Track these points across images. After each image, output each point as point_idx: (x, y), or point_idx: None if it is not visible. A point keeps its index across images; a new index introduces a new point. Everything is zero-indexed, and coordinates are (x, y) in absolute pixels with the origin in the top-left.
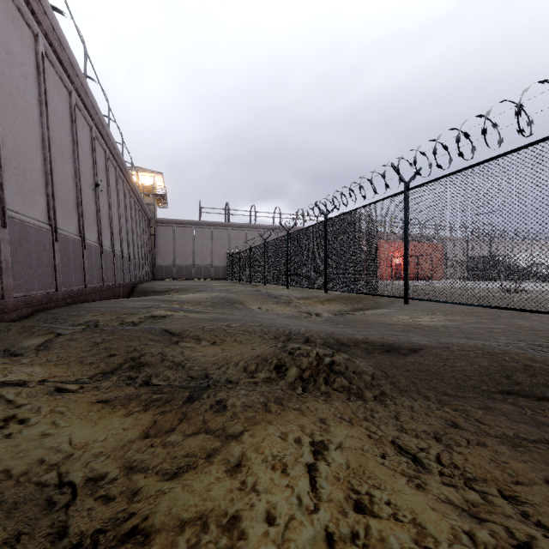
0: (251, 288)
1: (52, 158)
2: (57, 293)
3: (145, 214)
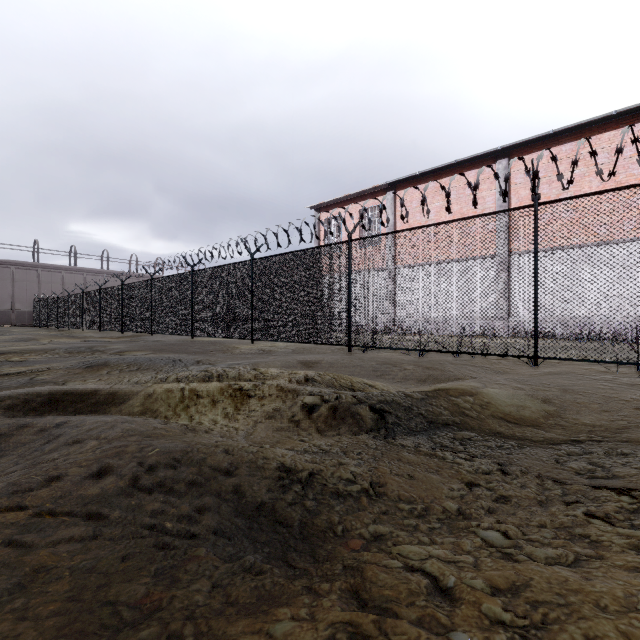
0: (56, 332)
1: None
2: None
3: None
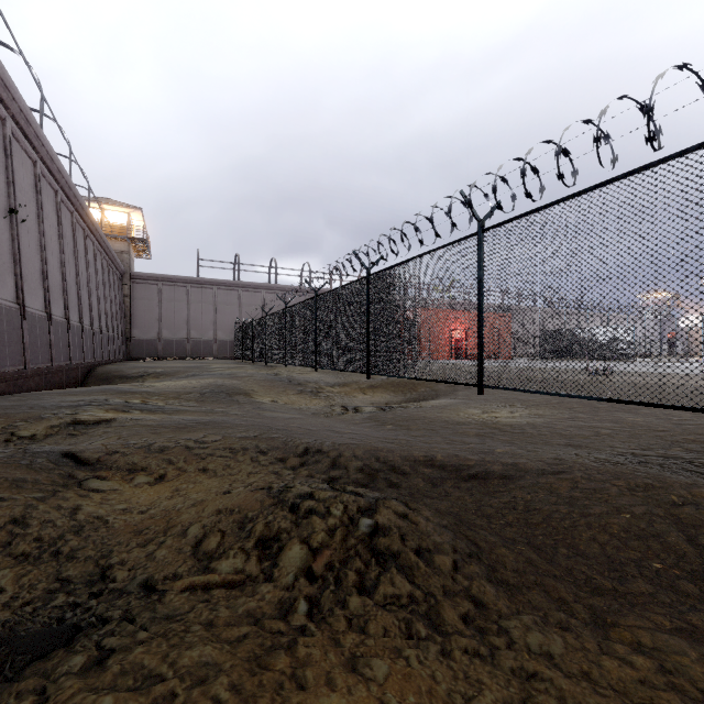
0: (267, 371)
1: None
2: None
3: (114, 265)
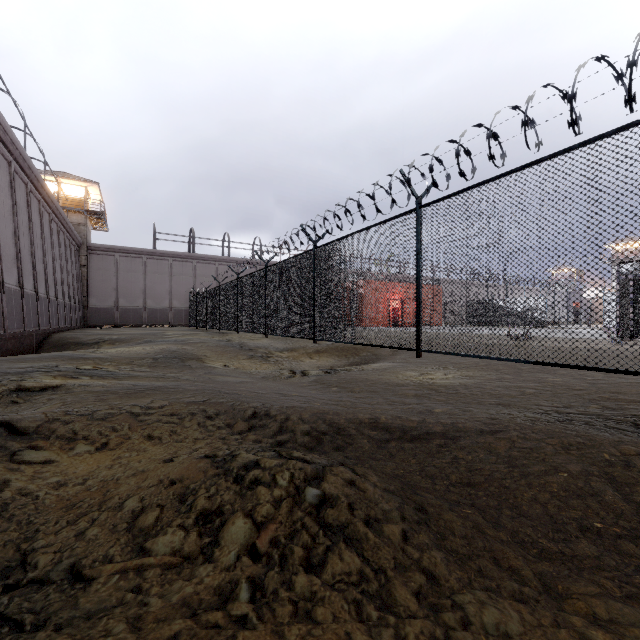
0: (220, 338)
1: None
2: None
3: (70, 236)
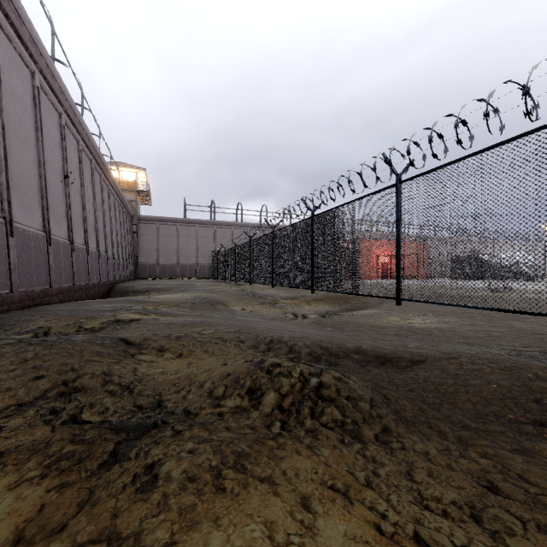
0: (236, 288)
1: (8, 143)
2: (12, 295)
3: (126, 210)
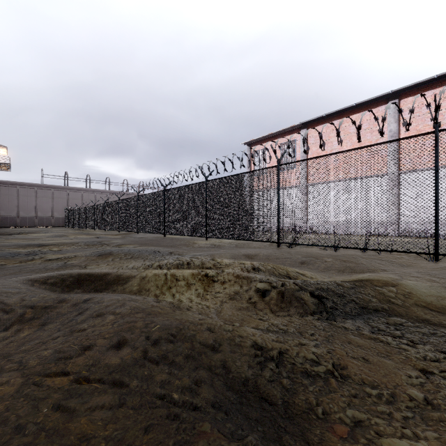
0: (78, 231)
1: None
2: None
3: None
